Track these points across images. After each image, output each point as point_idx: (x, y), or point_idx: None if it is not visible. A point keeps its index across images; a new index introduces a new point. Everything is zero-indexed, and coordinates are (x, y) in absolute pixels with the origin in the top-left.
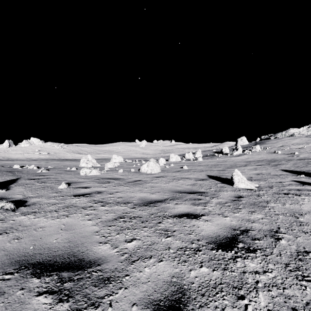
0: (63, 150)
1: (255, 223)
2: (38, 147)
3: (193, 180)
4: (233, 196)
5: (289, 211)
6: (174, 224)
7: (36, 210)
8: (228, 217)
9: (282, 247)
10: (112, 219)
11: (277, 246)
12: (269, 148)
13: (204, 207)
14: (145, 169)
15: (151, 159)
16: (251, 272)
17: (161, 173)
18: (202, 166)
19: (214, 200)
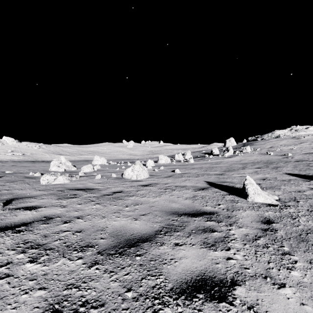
0: (41, 150)
1: None
2: (12, 147)
3: (190, 189)
4: (258, 219)
5: None
6: None
7: None
8: (288, 289)
9: None
10: None
11: None
12: (259, 150)
13: (226, 252)
14: (129, 175)
15: (137, 162)
16: None
17: (149, 179)
18: (196, 169)
19: (235, 232)
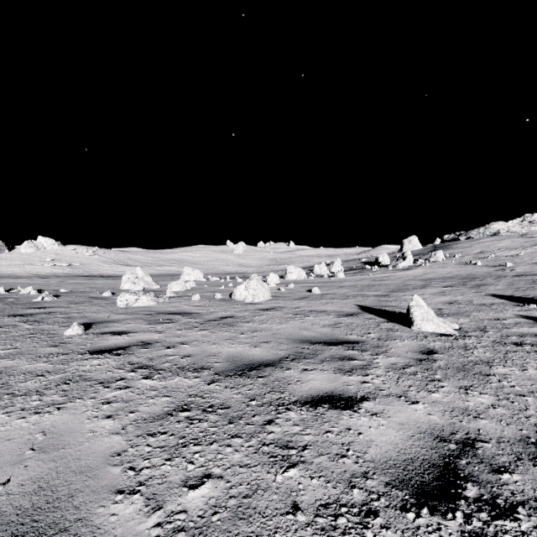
0: (97, 259)
1: (483, 420)
2: (52, 254)
3: (332, 315)
4: (417, 349)
5: None
6: (304, 425)
7: None
8: (420, 405)
9: None
10: (160, 415)
11: None
12: (459, 257)
13: (363, 377)
14: (241, 295)
15: (253, 276)
16: None
17: (272, 301)
18: (347, 288)
19: (380, 361)
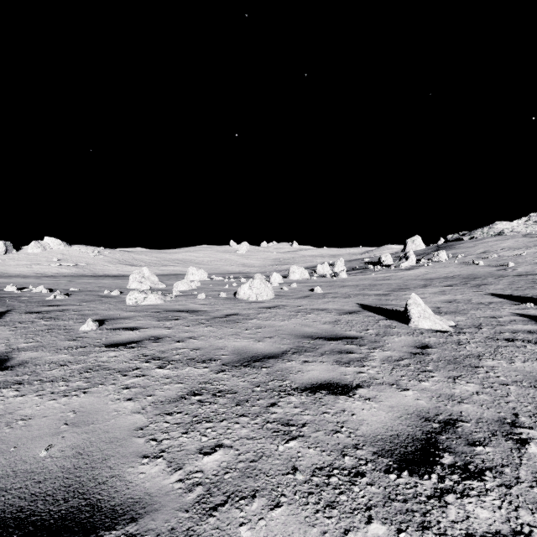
0: (102, 259)
1: (466, 405)
2: (58, 254)
3: (333, 313)
4: (413, 344)
5: (526, 376)
6: (303, 407)
7: (23, 378)
8: (410, 392)
9: (535, 462)
10: (175, 398)
11: (524, 461)
12: (462, 256)
13: (359, 368)
14: (245, 294)
15: (256, 275)
16: (485, 536)
17: (275, 300)
18: (348, 287)
19: (376, 354)
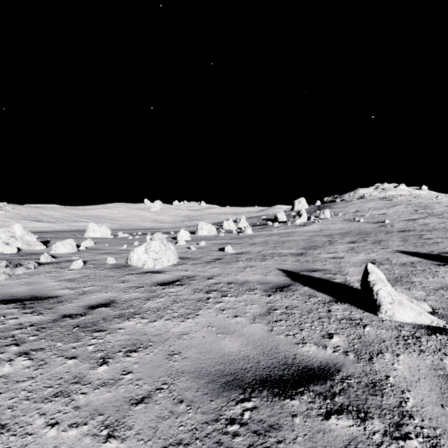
0: (3, 214)
1: None
2: None
3: (258, 290)
4: None
5: None
6: None
7: None
8: None
9: None
10: None
11: None
12: (342, 215)
13: None
14: (139, 259)
15: (156, 235)
16: None
17: (178, 267)
18: (259, 245)
19: None
